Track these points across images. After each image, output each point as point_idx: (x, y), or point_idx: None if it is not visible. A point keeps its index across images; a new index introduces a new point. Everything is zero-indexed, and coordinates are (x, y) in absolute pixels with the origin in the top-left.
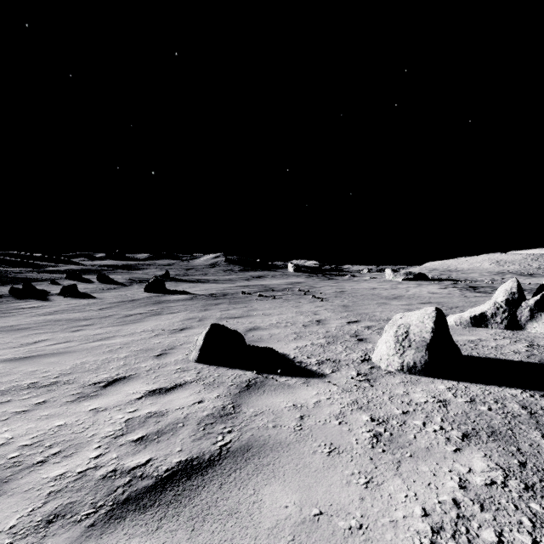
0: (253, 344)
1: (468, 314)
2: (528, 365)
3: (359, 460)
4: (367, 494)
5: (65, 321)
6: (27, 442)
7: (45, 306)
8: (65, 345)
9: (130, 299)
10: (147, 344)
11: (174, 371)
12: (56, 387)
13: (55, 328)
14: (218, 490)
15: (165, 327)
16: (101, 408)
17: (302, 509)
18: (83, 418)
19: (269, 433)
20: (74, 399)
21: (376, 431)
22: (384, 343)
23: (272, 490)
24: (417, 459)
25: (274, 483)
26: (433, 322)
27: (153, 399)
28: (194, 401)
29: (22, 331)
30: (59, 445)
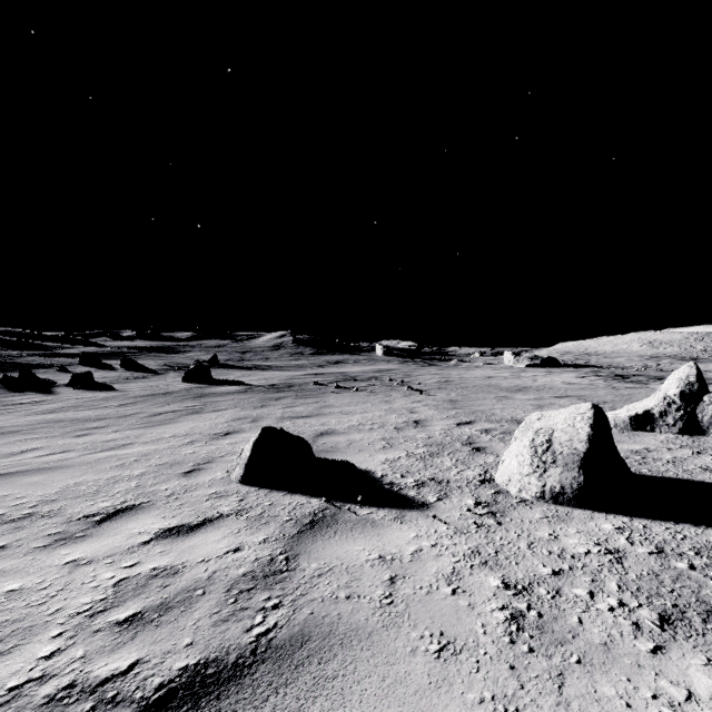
0: (325, 456)
1: (627, 413)
2: None
3: (492, 669)
4: None
5: (69, 422)
6: None
7: (47, 401)
8: (61, 456)
9: (162, 392)
10: (175, 455)
11: (207, 496)
12: (29, 522)
13: (54, 432)
14: None
15: (204, 431)
16: (84, 559)
17: None
18: (51, 578)
19: (340, 611)
20: (48, 544)
21: (515, 608)
22: (514, 457)
23: None
24: (592, 669)
25: None
26: (589, 426)
27: (166, 545)
28: (227, 548)
29: (7, 436)
30: None
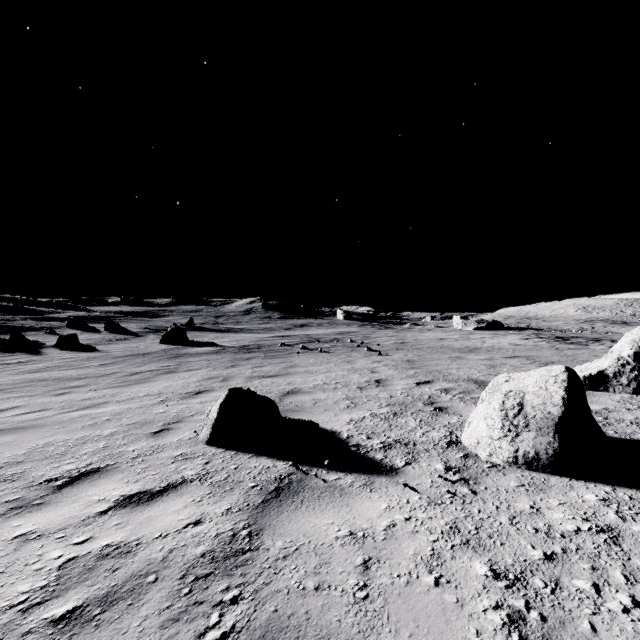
0: (291, 415)
1: (581, 373)
2: None
3: None
4: None
5: (51, 381)
6: None
7: (34, 361)
8: (37, 415)
9: (141, 352)
10: (146, 415)
11: (172, 458)
12: None
13: (36, 390)
14: None
15: (176, 390)
16: (35, 533)
17: None
18: None
19: (308, 608)
20: (2, 513)
21: (512, 607)
22: (483, 419)
23: None
24: None
25: None
26: (563, 389)
27: (124, 516)
28: (187, 521)
29: None
30: None
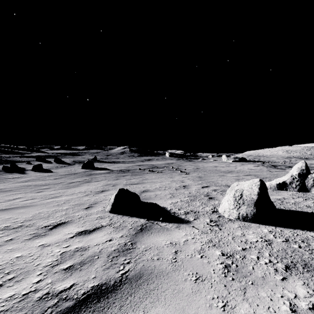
0: (145, 201)
1: (275, 182)
2: None
3: (217, 286)
4: None
5: (33, 186)
6: None
7: (22, 177)
8: (31, 201)
9: (73, 173)
10: (80, 201)
11: (96, 218)
12: (21, 229)
13: (27, 190)
14: (118, 311)
15: (92, 190)
16: (46, 244)
17: None
18: (34, 251)
19: (155, 264)
20: (30, 238)
21: (226, 263)
22: (226, 201)
23: (156, 311)
24: (257, 286)
25: (157, 305)
26: (258, 188)
27: (80, 238)
28: (106, 240)
29: (7, 192)
30: (14, 272)
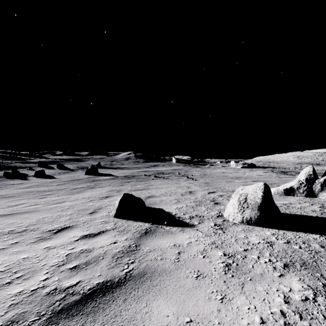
0: (150, 206)
1: (282, 188)
2: (322, 219)
3: (217, 282)
4: (222, 307)
5: (36, 192)
6: (1, 269)
7: (25, 183)
8: (34, 207)
9: (76, 179)
10: (84, 206)
11: (100, 222)
12: (25, 233)
13: (29, 196)
14: (123, 303)
15: (96, 196)
16: (52, 246)
17: (178, 318)
18: (40, 253)
19: (158, 264)
20: (35, 241)
21: (227, 262)
22: (231, 205)
23: (158, 303)
24: (255, 282)
25: (160, 298)
26: (262, 192)
27: (85, 241)
28: (111, 242)
29: (9, 198)
30: (22, 271)
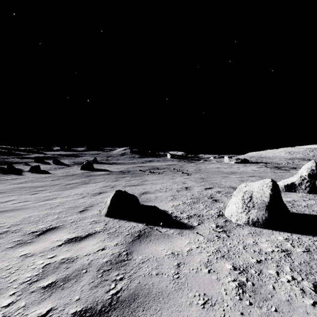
0: (144, 203)
1: (283, 184)
2: None
3: (231, 314)
4: None
5: (28, 188)
6: None
7: (19, 178)
8: (23, 203)
9: (71, 174)
10: (76, 203)
11: (89, 222)
12: (5, 235)
13: (21, 192)
14: None
15: (89, 192)
16: (30, 254)
17: None
18: (13, 263)
19: (153, 281)
20: (13, 246)
21: (240, 280)
22: (234, 204)
23: None
24: (283, 315)
25: None
26: (270, 190)
27: (69, 246)
28: (98, 248)
29: None
30: None
